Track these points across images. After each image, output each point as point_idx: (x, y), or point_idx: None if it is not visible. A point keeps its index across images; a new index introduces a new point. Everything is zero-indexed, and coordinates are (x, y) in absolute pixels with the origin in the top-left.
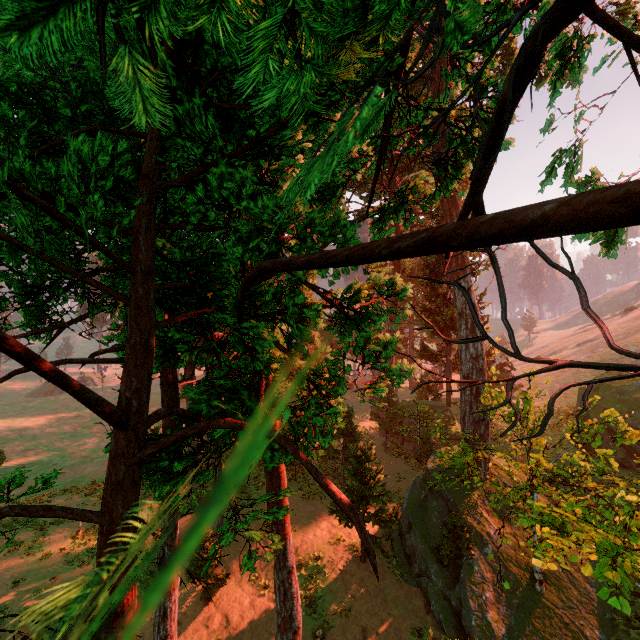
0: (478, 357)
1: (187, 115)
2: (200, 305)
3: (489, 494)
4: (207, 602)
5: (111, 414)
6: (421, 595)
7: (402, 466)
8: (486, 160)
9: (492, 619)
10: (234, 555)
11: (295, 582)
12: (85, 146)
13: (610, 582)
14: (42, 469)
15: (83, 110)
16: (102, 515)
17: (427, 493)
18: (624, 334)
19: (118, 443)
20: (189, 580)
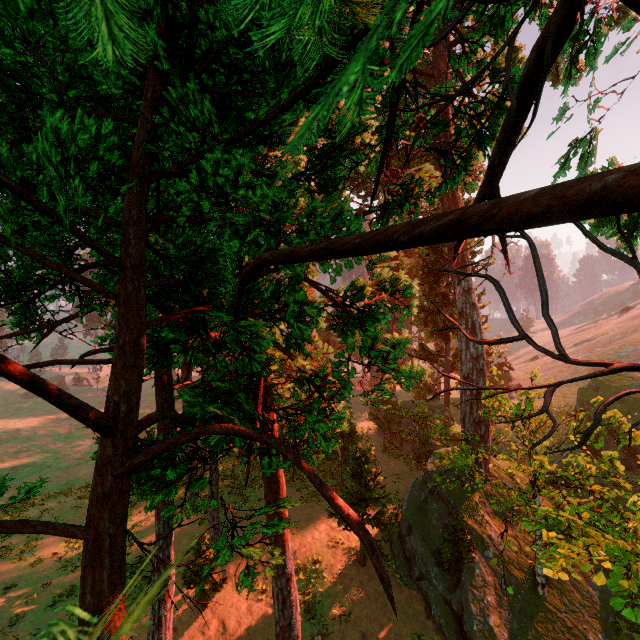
0: (478, 357)
1: (180, 100)
2: (195, 303)
3: (490, 496)
4: (203, 608)
5: (96, 420)
6: (421, 599)
7: (401, 467)
8: (505, 144)
9: (494, 624)
10: (231, 559)
11: (294, 590)
12: (64, 124)
13: (625, 592)
14: (35, 471)
15: (70, 96)
16: (87, 530)
17: (427, 495)
18: (621, 334)
19: (105, 451)
20: (185, 585)
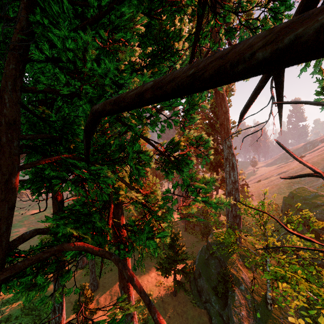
0: (235, 182)
1: (48, 4)
2: (68, 152)
3: (241, 255)
4: None
5: None
6: (206, 314)
7: (194, 239)
8: None
9: None
10: (102, 295)
11: (135, 322)
12: None
13: None
14: None
15: None
16: None
17: (208, 255)
18: (301, 169)
19: None
20: (74, 314)
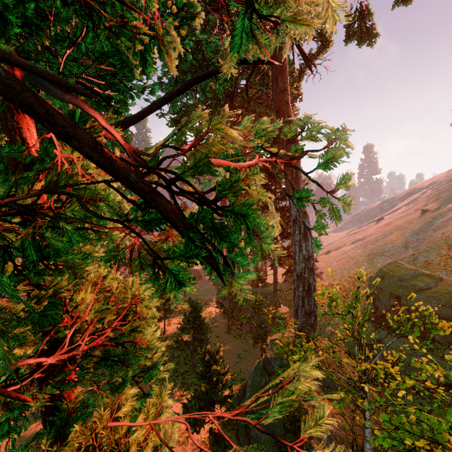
0: (309, 258)
1: None
2: None
3: None
4: None
5: None
6: None
7: (242, 346)
8: None
9: None
10: None
11: None
12: None
13: None
14: None
15: None
16: None
17: (267, 380)
18: (383, 235)
19: None
20: None
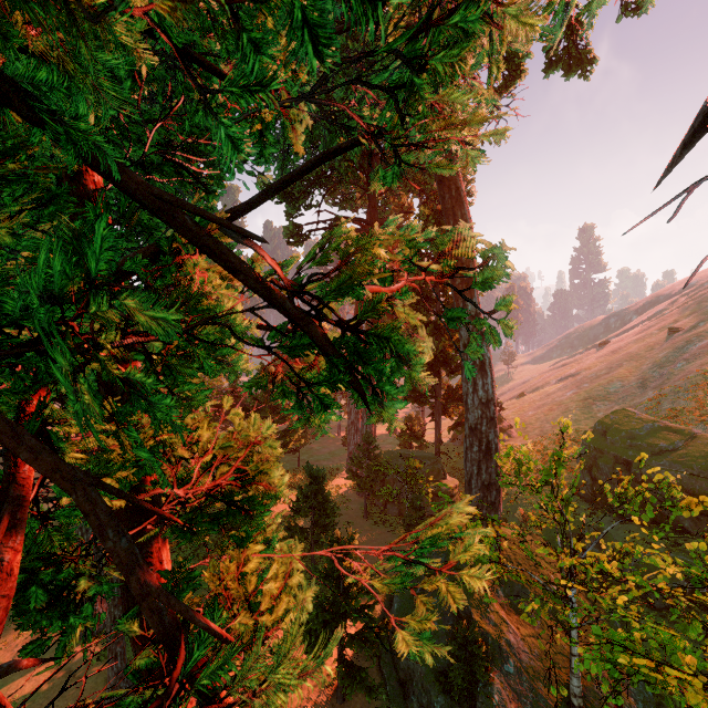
0: (489, 402)
1: None
2: None
3: (503, 580)
4: None
5: None
6: None
7: (386, 537)
8: None
9: None
10: None
11: None
12: None
13: None
14: None
15: None
16: None
17: None
18: (607, 369)
19: None
20: None
